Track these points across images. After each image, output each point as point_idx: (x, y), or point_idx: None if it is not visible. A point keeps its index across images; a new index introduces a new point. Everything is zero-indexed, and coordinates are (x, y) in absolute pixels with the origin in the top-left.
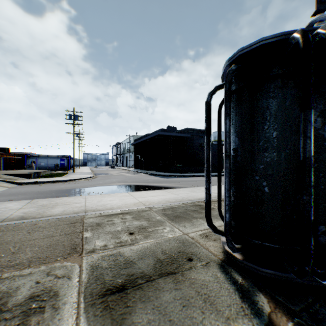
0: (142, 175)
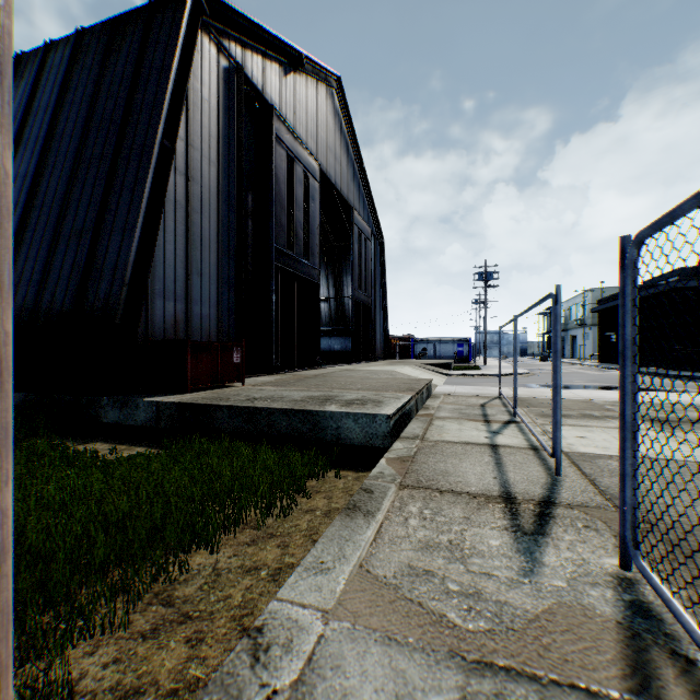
0: None
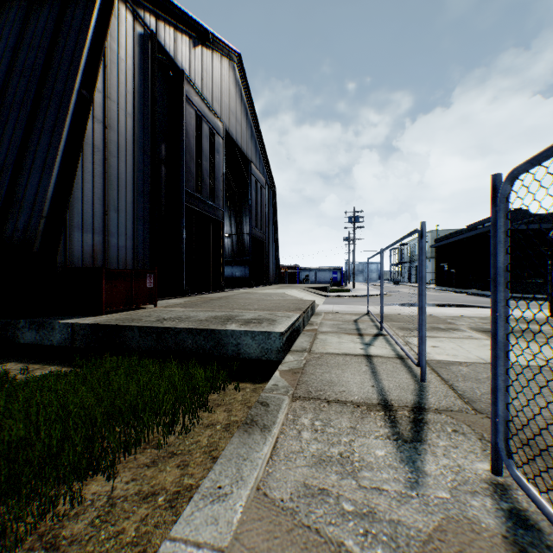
0: (458, 295)
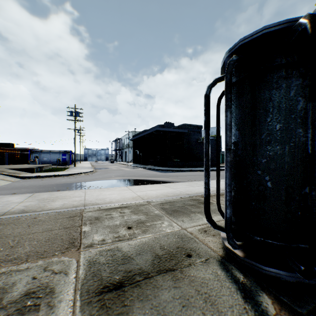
0: (141, 170)
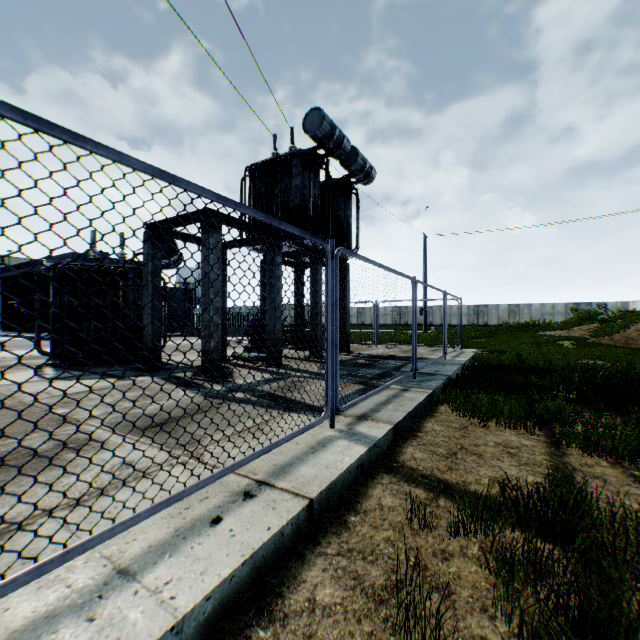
0: (20, 340)
